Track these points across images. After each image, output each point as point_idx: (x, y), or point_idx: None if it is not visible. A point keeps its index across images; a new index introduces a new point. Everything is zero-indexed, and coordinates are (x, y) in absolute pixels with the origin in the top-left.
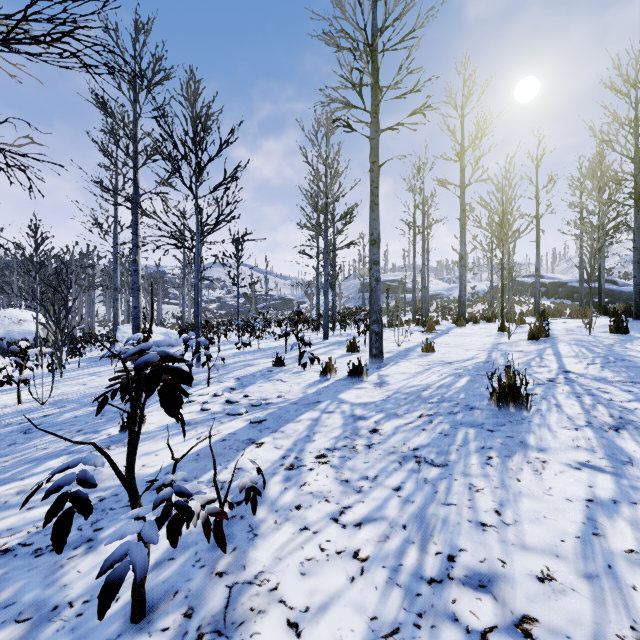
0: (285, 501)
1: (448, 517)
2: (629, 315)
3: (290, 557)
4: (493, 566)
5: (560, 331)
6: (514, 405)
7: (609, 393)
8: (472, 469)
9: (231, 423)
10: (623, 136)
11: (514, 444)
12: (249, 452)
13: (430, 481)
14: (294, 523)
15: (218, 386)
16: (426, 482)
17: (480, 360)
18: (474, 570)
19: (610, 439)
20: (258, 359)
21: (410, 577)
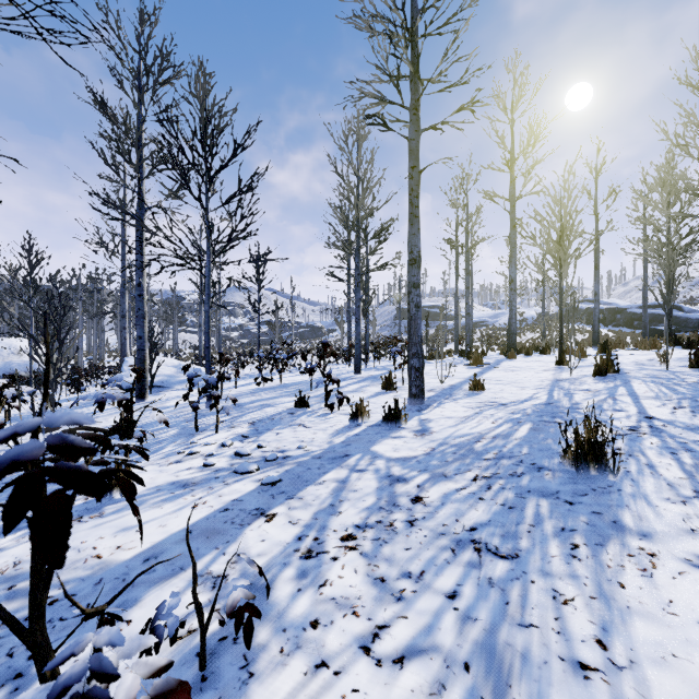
0: (297, 612)
1: (529, 650)
2: None
3: None
4: None
5: (629, 365)
6: (595, 466)
7: None
8: (553, 564)
9: (238, 485)
10: None
11: (605, 525)
12: (256, 529)
13: (497, 583)
14: (307, 654)
15: (228, 433)
16: (491, 585)
17: (540, 401)
18: None
19: None
20: (279, 398)
21: None
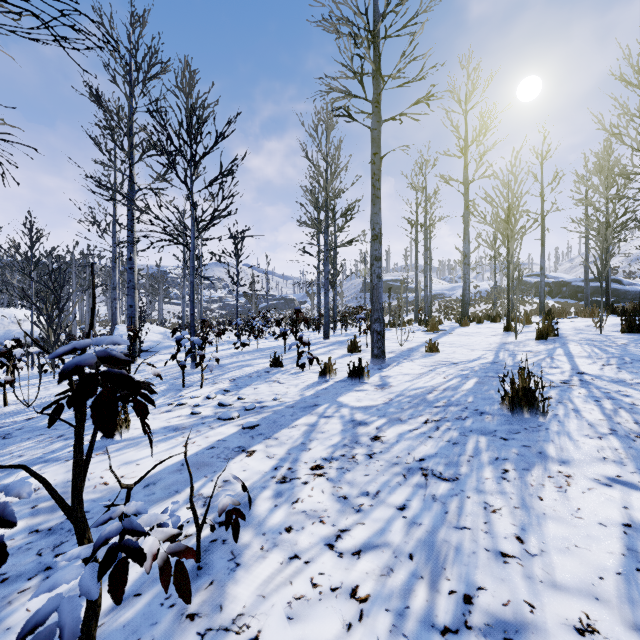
0: (274, 521)
1: (462, 544)
2: (639, 314)
3: (276, 595)
4: (519, 611)
5: (568, 330)
6: (528, 410)
7: (630, 397)
8: (486, 484)
9: (222, 428)
10: (634, 128)
11: (532, 455)
12: (238, 462)
13: (439, 498)
14: (283, 550)
15: (212, 388)
16: (434, 500)
17: (487, 360)
18: (496, 616)
19: (639, 449)
20: (256, 359)
21: (419, 625)
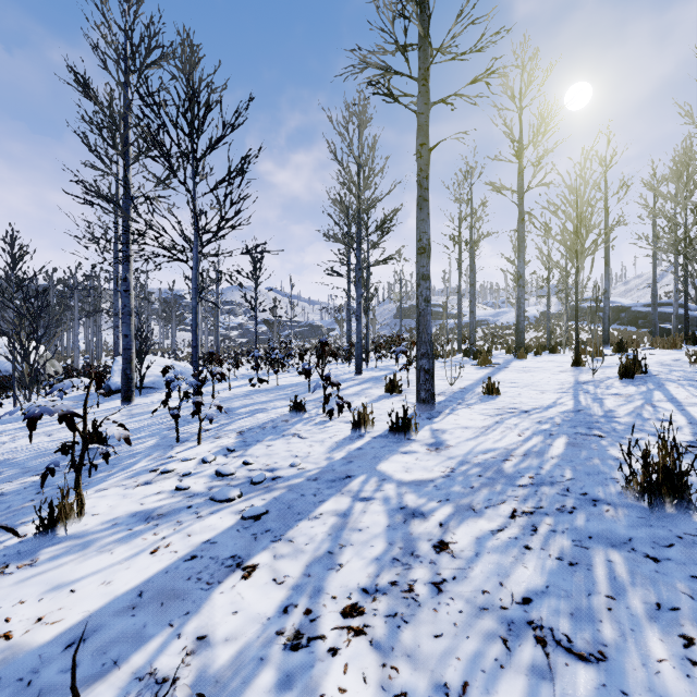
0: None
1: None
2: None
3: None
4: None
5: (653, 366)
6: (671, 500)
7: None
8: (666, 678)
9: (213, 518)
10: None
11: None
12: (228, 591)
13: None
14: None
15: (212, 444)
16: None
17: (567, 408)
18: None
19: None
20: (273, 401)
21: None
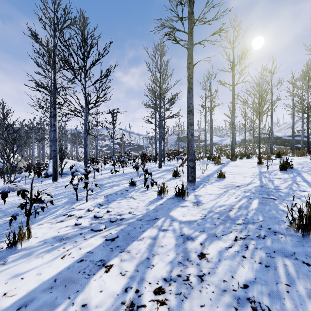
0: None
1: None
2: None
3: None
4: None
5: (295, 164)
6: None
7: None
8: None
9: (92, 240)
10: None
11: None
12: (98, 279)
13: None
14: None
15: (92, 202)
16: None
17: (257, 184)
18: None
19: None
20: (121, 181)
21: None
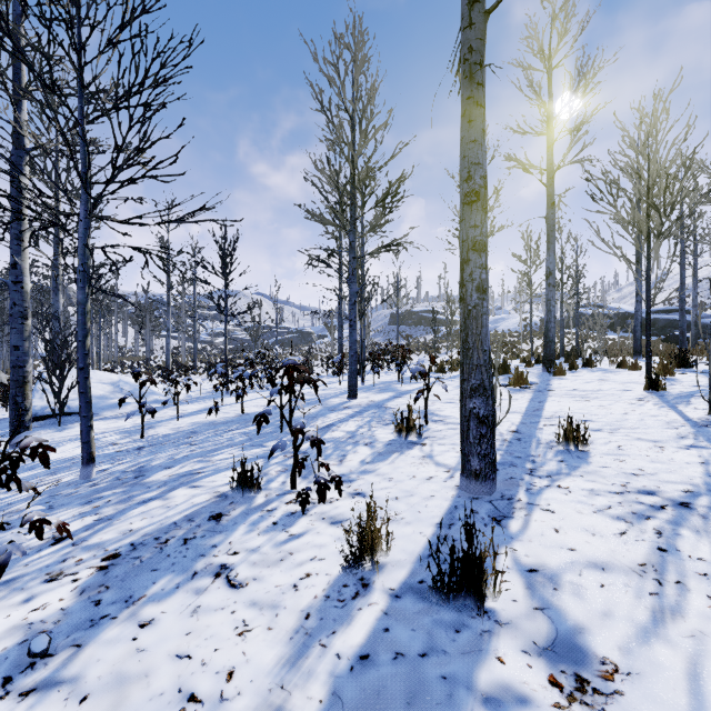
0: None
1: None
2: None
3: None
4: None
5: None
6: None
7: None
8: None
9: None
10: None
11: None
12: None
13: None
14: None
15: (16, 613)
16: None
17: None
18: None
19: None
20: (221, 451)
21: None
